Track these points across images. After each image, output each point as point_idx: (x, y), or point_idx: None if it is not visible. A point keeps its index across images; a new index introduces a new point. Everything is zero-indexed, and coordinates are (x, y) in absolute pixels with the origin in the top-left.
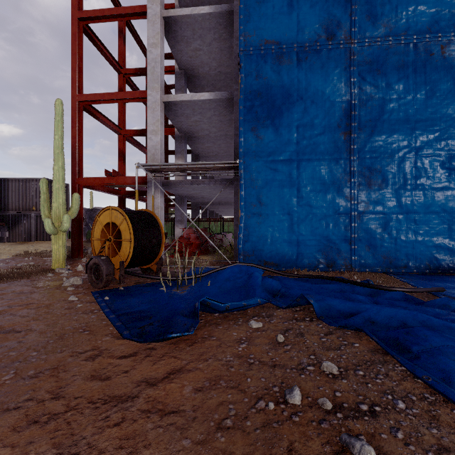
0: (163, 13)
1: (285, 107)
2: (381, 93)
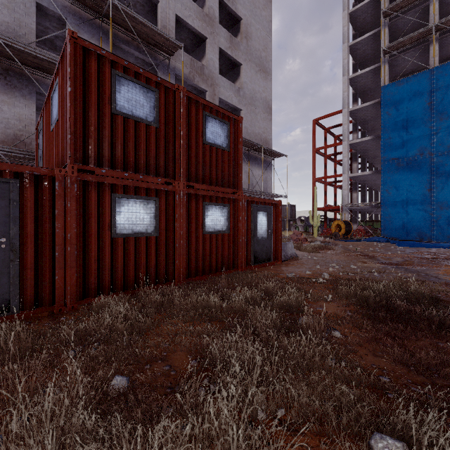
0: (348, 142)
1: (400, 182)
2: (446, 173)
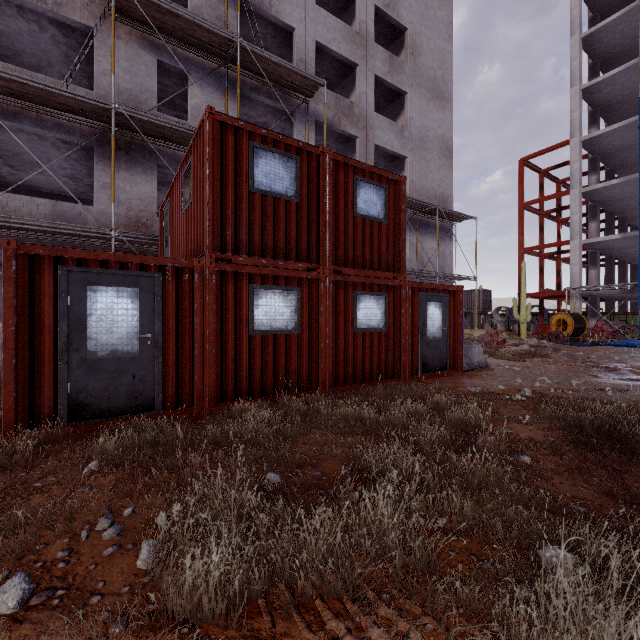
0: (581, 190)
1: None
2: None
